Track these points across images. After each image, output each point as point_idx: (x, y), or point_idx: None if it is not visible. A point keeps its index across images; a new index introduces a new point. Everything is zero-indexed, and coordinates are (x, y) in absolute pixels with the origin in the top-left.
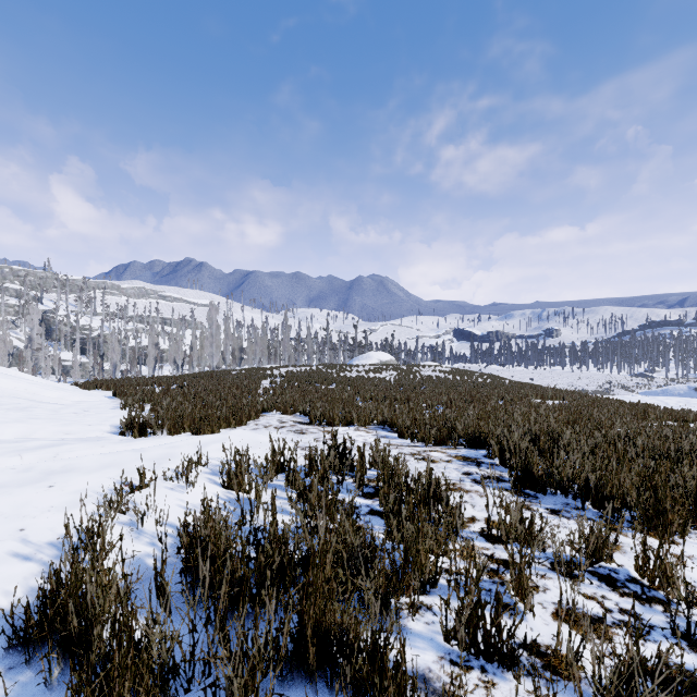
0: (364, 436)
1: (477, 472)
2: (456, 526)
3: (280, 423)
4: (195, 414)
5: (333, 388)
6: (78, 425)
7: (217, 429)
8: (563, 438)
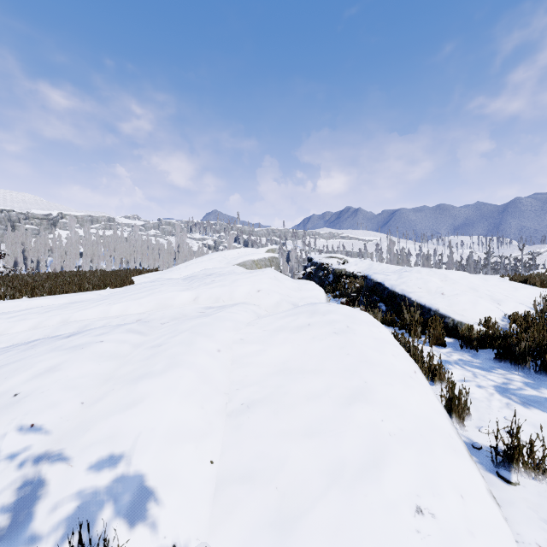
0: None
1: None
2: None
3: None
4: None
5: None
6: None
7: None
8: None
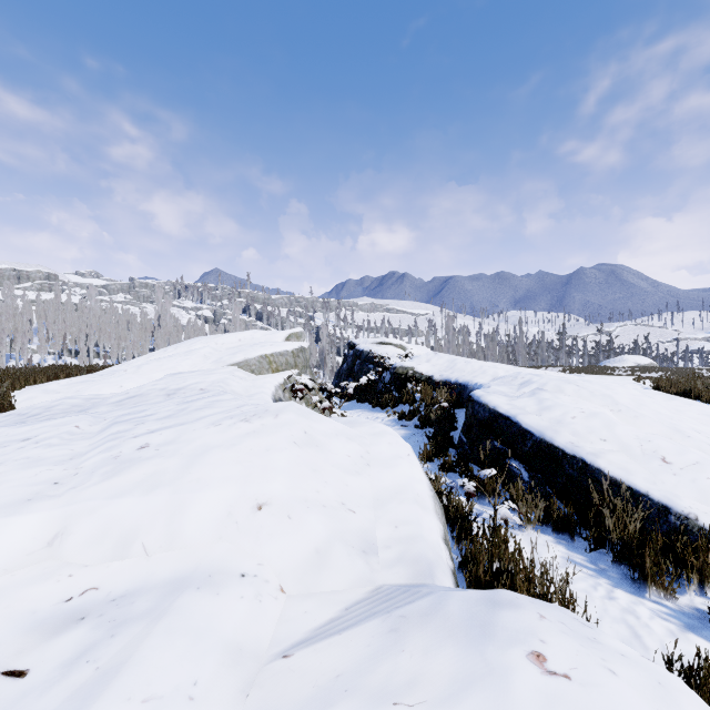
0: None
1: None
2: None
3: None
4: None
5: None
6: None
7: None
8: None
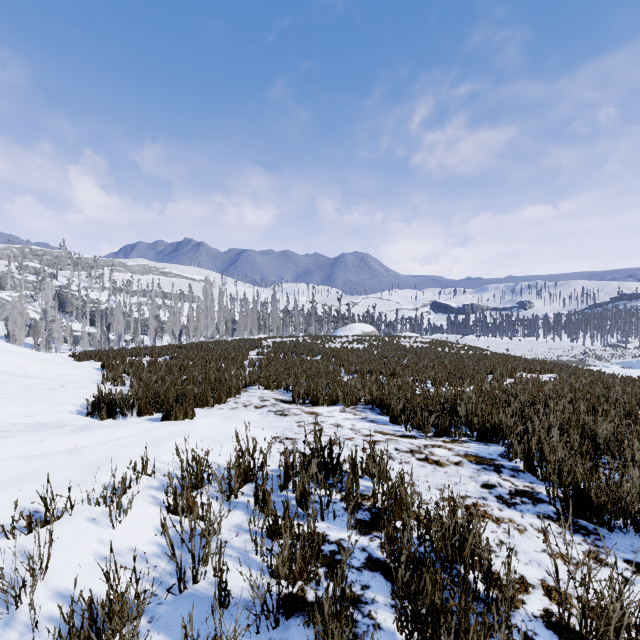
0: (351, 419)
1: (500, 482)
2: (508, 610)
3: (261, 401)
4: (171, 391)
5: (318, 360)
6: (43, 405)
7: (191, 410)
8: (601, 435)
